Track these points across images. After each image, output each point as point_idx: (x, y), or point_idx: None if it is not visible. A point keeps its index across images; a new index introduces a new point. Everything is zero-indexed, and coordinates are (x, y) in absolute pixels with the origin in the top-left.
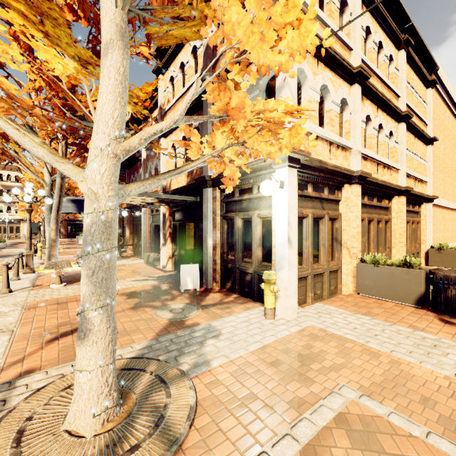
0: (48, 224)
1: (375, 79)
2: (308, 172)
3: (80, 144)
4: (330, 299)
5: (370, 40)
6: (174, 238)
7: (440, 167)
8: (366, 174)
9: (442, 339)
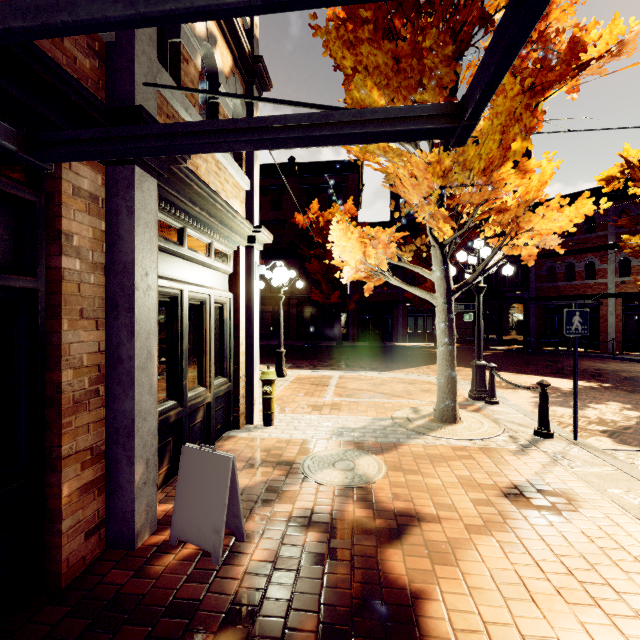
0: None
1: None
2: None
3: None
4: None
5: None
6: None
7: None
8: None
9: None
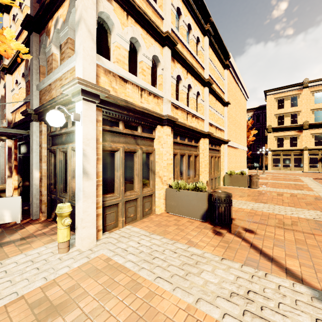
0: None
1: (185, 50)
2: (115, 109)
3: None
4: (142, 220)
5: (181, 20)
6: (20, 170)
7: (233, 122)
8: (173, 118)
9: (205, 253)
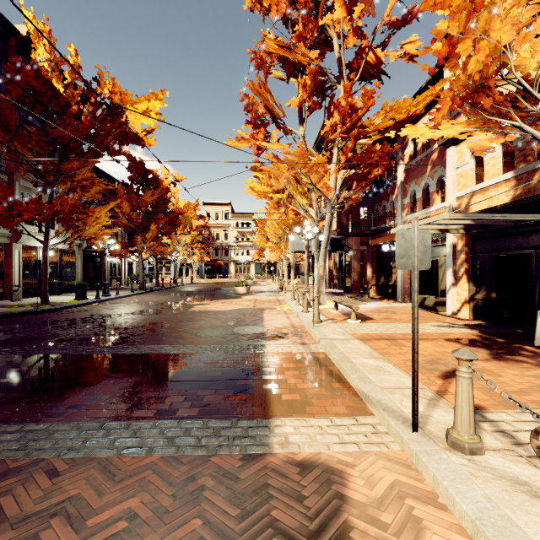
0: (316, 261)
1: None
2: None
3: (361, 174)
4: None
5: None
6: (472, 276)
7: None
8: None
9: None
